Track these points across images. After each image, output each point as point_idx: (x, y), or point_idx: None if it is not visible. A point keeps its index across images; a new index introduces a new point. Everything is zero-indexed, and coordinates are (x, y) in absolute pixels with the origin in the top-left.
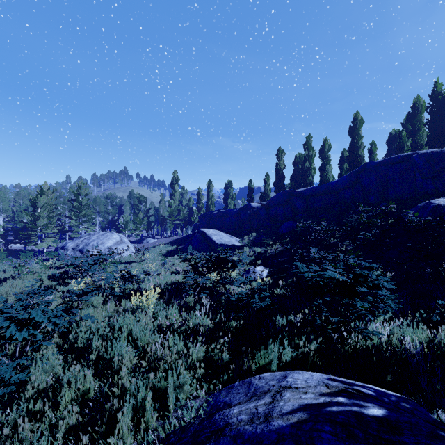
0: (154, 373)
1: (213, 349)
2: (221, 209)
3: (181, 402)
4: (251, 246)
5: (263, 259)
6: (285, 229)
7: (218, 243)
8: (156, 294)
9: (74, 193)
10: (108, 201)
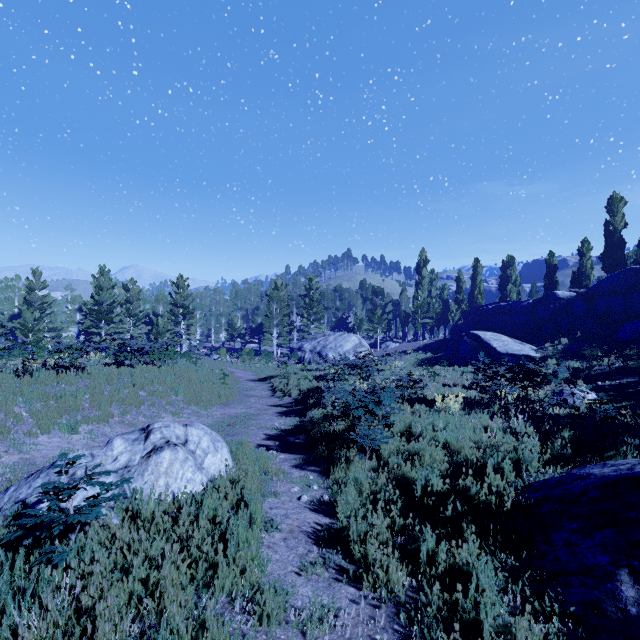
0: (493, 454)
1: (548, 448)
2: (499, 302)
3: (531, 473)
4: (560, 358)
5: (584, 378)
6: (628, 333)
7: (502, 351)
8: (456, 400)
9: (306, 288)
10: (336, 294)
